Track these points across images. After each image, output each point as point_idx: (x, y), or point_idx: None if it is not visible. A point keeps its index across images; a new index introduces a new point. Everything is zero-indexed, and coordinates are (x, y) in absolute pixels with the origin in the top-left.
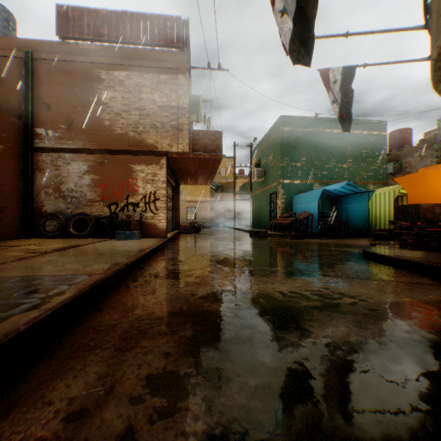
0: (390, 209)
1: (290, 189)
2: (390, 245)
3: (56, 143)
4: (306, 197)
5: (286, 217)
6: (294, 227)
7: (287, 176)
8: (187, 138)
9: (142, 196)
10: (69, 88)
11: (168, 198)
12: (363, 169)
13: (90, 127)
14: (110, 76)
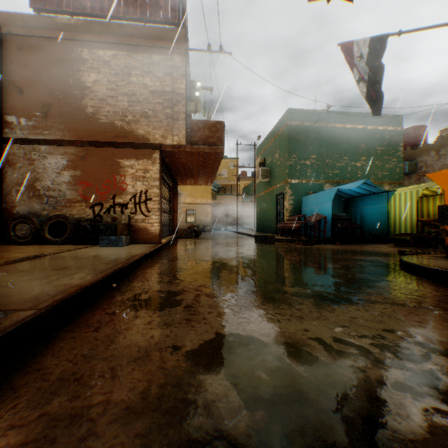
0: (412, 211)
1: (298, 189)
2: (428, 254)
3: (30, 133)
4: (317, 198)
5: (294, 220)
6: (304, 231)
7: (295, 175)
8: (184, 129)
9: (132, 195)
10: (46, 69)
11: (164, 198)
12: (378, 168)
13: (70, 115)
14: (94, 55)
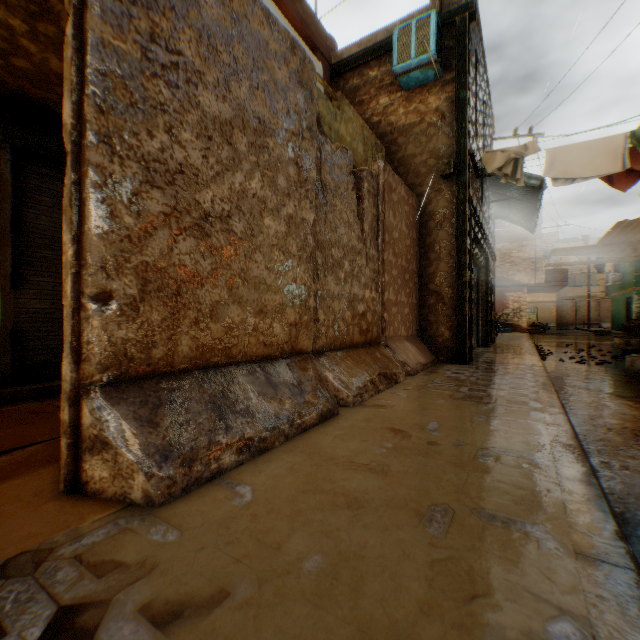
0: None
1: None
2: None
3: None
4: None
5: (634, 320)
6: None
7: None
8: (540, 275)
9: (511, 309)
10: None
11: None
12: None
13: None
14: None
